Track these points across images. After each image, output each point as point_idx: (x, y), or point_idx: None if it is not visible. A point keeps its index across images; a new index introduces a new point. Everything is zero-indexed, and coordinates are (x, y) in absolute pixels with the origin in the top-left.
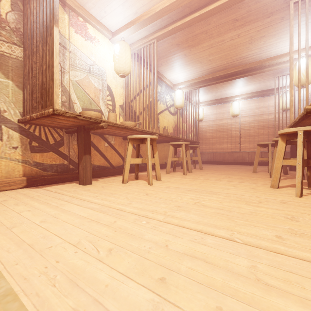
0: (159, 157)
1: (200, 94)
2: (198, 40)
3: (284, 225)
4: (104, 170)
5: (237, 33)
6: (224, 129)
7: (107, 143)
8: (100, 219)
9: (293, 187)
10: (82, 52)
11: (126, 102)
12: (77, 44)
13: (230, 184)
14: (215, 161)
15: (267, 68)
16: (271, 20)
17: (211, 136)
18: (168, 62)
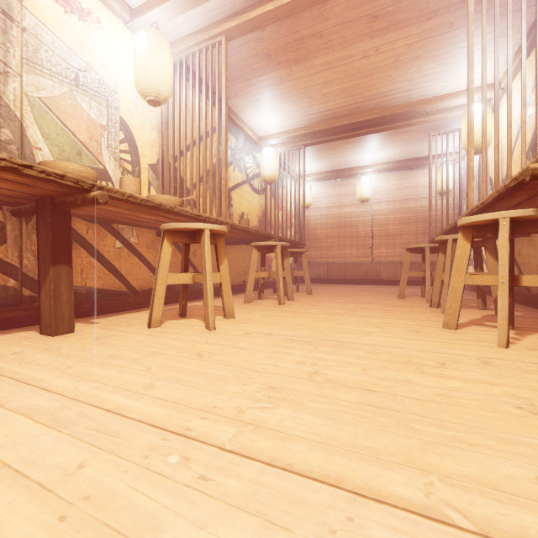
0: (233, 272)
1: (306, 159)
2: (306, 51)
3: (531, 433)
4: (112, 298)
5: (374, 45)
6: (346, 224)
7: (121, 241)
8: (34, 458)
9: (480, 326)
10: (57, 37)
11: (164, 159)
12: (42, 17)
13: (368, 322)
14: (331, 278)
15: (420, 119)
16: (433, 27)
17: (325, 235)
18: (250, 92)
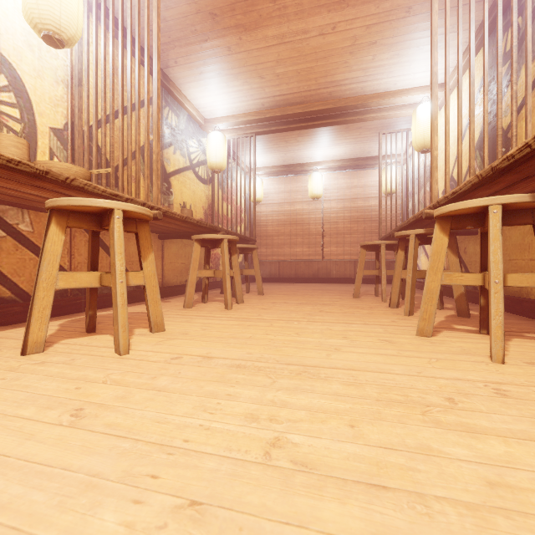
0: (173, 270)
1: (257, 151)
2: (257, 16)
3: None
4: None
5: (332, 21)
6: (297, 221)
7: (2, 227)
8: None
9: (453, 331)
10: None
11: (75, 125)
12: None
13: (332, 331)
14: (283, 276)
15: (372, 114)
16: (392, 8)
17: (276, 232)
18: (193, 61)
